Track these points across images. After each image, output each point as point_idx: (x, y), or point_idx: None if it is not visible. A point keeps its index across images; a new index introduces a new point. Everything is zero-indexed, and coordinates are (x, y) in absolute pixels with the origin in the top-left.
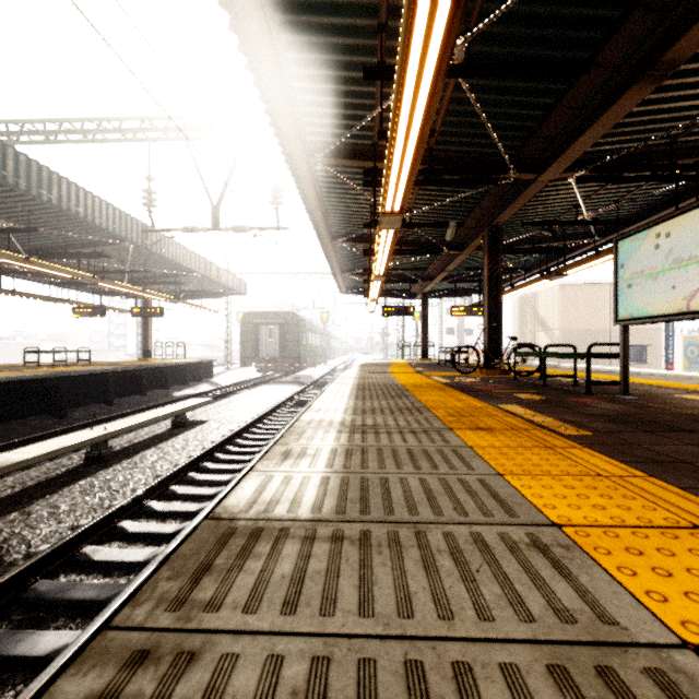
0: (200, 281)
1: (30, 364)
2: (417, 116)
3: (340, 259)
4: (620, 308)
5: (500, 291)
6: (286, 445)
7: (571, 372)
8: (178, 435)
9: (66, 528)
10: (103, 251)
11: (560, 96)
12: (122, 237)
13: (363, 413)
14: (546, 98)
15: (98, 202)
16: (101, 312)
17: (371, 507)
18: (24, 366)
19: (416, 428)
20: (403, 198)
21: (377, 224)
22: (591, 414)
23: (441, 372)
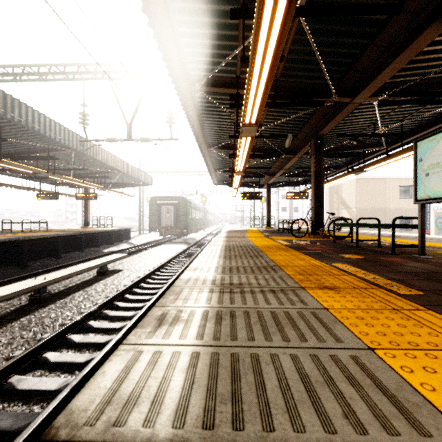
0: (121, 176)
1: (7, 230)
2: (272, 39)
3: (213, 161)
4: (419, 191)
5: (322, 181)
6: (164, 306)
7: (370, 237)
8: (100, 280)
9: (2, 358)
10: (54, 155)
11: (373, 37)
12: (66, 145)
13: (230, 271)
14: (362, 39)
15: (48, 121)
16: (55, 197)
17: (245, 411)
18: (1, 232)
19: (274, 287)
20: (258, 113)
21: (239, 133)
22: (408, 272)
23: (282, 237)
